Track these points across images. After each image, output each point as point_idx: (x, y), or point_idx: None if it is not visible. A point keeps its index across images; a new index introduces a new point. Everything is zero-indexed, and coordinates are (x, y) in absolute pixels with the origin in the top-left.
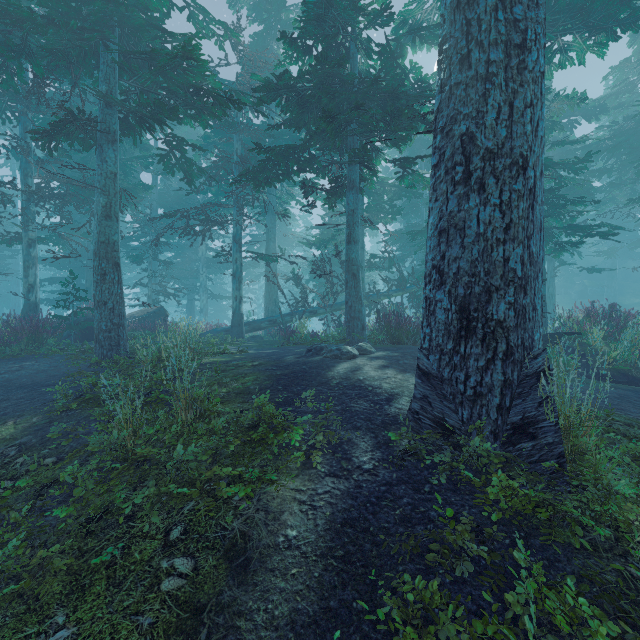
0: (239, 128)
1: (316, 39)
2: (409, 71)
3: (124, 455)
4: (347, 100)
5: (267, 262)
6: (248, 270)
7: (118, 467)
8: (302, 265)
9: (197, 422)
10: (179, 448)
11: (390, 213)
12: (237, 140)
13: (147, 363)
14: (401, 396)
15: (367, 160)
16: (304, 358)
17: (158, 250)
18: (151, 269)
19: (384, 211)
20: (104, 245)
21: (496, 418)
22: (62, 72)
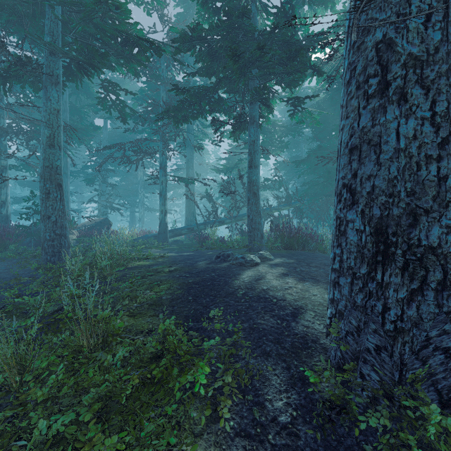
0: (164, 80)
1: (224, 1)
2: (299, 29)
3: (3, 401)
4: (249, 49)
5: (186, 184)
6: (174, 190)
7: (0, 410)
8: (213, 186)
9: (97, 351)
10: (41, 425)
11: (279, 147)
12: (163, 90)
13: (75, 271)
14: (305, 310)
15: (266, 97)
16: (213, 264)
17: (106, 175)
18: (100, 189)
19: (275, 145)
20: (48, 169)
21: (439, 365)
22: (18, 29)
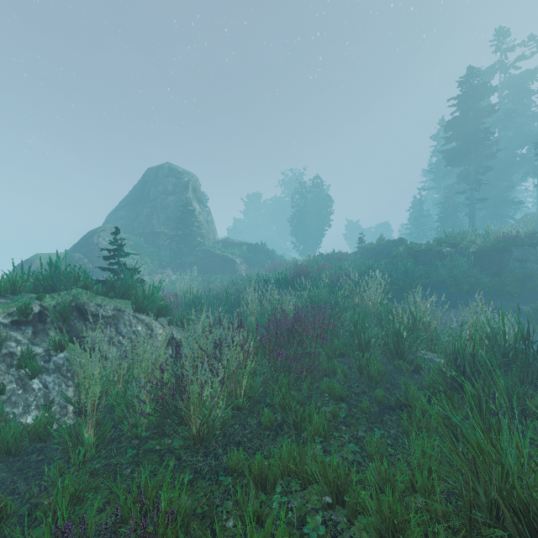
0: None
1: None
2: None
3: None
4: None
5: None
6: None
7: None
8: None
9: None
10: None
11: None
12: None
13: None
14: None
15: None
16: None
17: None
18: None
19: None
20: None
21: None
22: None
